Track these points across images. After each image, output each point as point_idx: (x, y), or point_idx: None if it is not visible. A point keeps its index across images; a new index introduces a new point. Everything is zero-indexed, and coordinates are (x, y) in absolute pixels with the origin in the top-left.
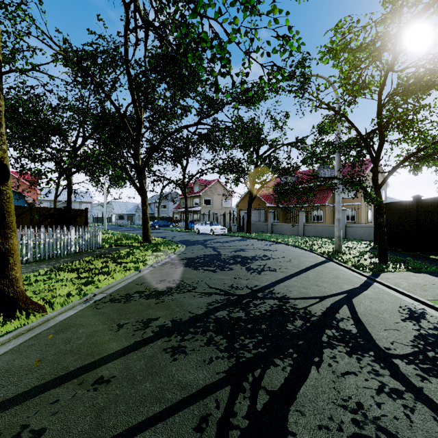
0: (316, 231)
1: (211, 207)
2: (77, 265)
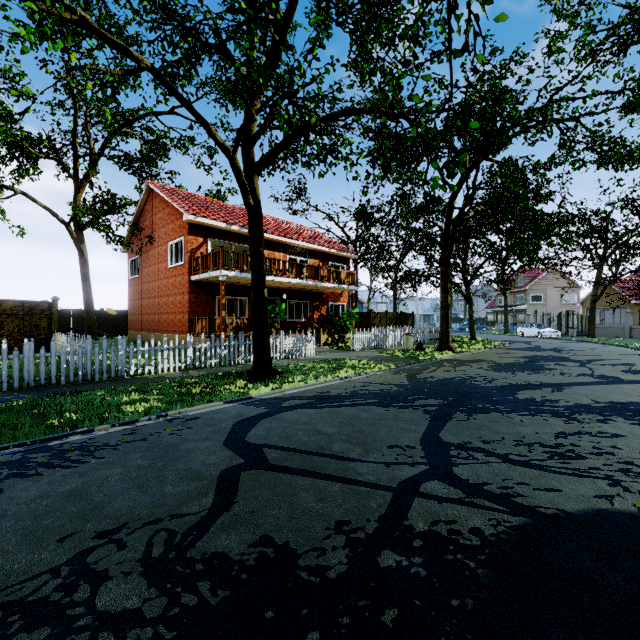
0: None
1: (542, 305)
2: None
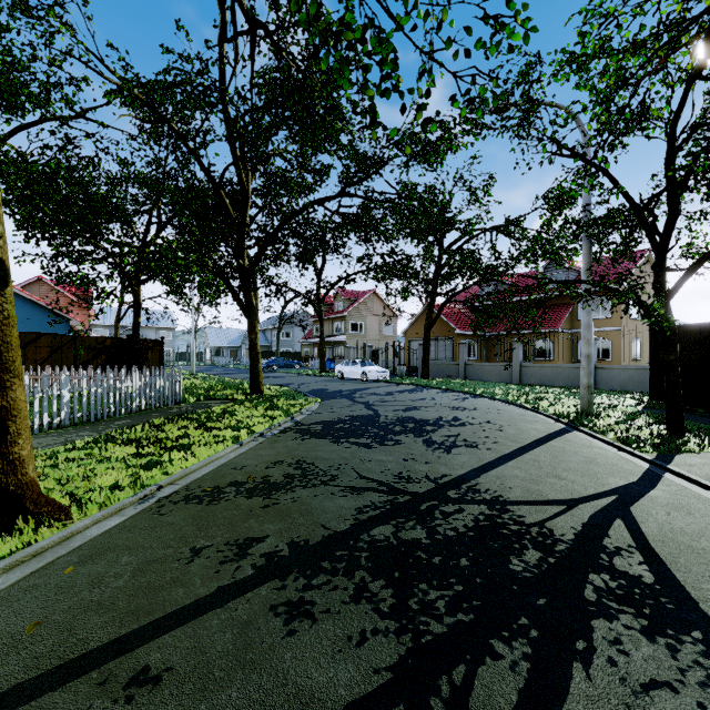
0: (542, 376)
1: (362, 336)
2: (139, 433)
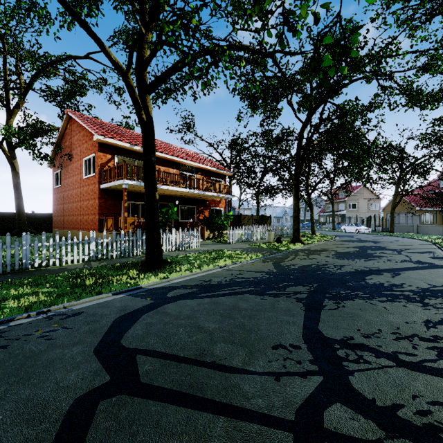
0: None
1: (356, 211)
2: None
